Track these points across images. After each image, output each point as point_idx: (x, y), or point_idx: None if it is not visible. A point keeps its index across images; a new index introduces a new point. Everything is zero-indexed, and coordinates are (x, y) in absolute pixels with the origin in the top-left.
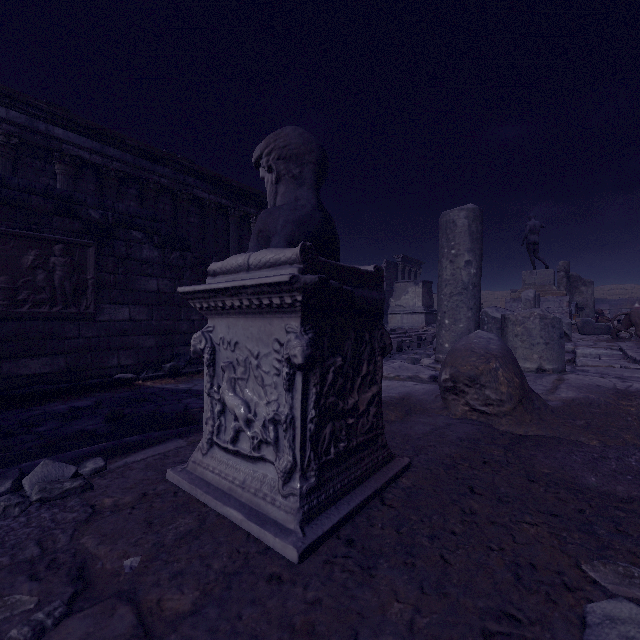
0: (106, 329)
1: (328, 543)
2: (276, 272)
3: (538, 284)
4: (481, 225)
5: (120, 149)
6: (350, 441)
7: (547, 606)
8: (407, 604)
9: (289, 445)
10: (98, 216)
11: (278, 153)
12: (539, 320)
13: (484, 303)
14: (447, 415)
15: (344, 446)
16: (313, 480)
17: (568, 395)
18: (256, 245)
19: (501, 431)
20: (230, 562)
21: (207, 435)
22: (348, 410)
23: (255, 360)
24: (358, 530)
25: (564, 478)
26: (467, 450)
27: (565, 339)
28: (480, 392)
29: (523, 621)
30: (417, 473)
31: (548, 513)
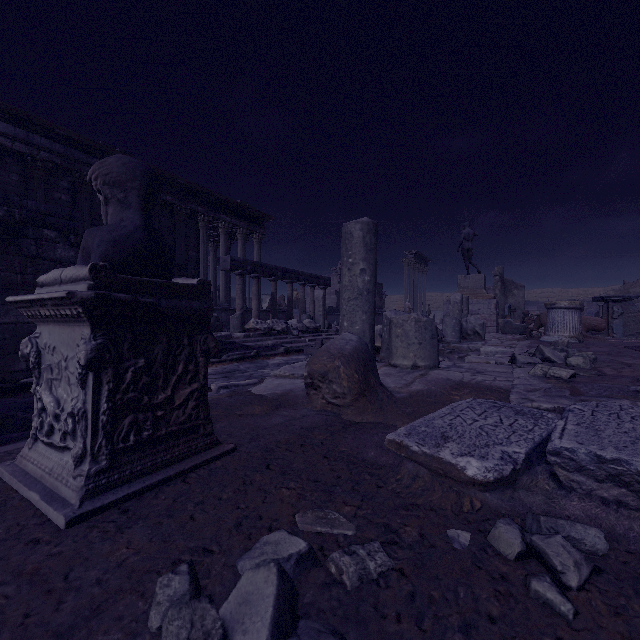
0: (12, 332)
1: (105, 513)
2: (75, 287)
3: (471, 287)
4: (375, 237)
5: (49, 138)
6: (158, 430)
7: (241, 542)
8: (132, 549)
9: (81, 434)
10: (2, 213)
11: (102, 179)
12: (414, 323)
13: (434, 304)
14: (310, 408)
15: (148, 434)
16: (104, 463)
17: (417, 388)
18: (81, 260)
19: (343, 420)
20: (4, 533)
21: (32, 431)
22: (158, 404)
23: (64, 362)
24: (141, 502)
25: (352, 454)
26: (298, 436)
27: (478, 338)
28: (330, 387)
29: (212, 552)
30: (235, 456)
31: (312, 480)
